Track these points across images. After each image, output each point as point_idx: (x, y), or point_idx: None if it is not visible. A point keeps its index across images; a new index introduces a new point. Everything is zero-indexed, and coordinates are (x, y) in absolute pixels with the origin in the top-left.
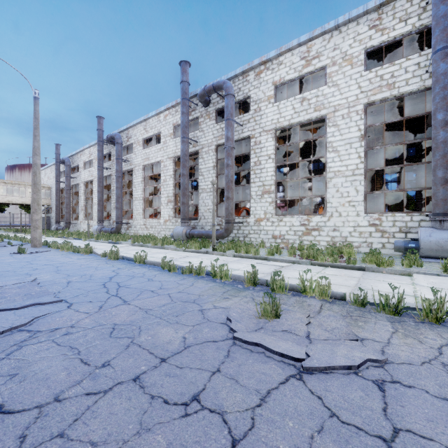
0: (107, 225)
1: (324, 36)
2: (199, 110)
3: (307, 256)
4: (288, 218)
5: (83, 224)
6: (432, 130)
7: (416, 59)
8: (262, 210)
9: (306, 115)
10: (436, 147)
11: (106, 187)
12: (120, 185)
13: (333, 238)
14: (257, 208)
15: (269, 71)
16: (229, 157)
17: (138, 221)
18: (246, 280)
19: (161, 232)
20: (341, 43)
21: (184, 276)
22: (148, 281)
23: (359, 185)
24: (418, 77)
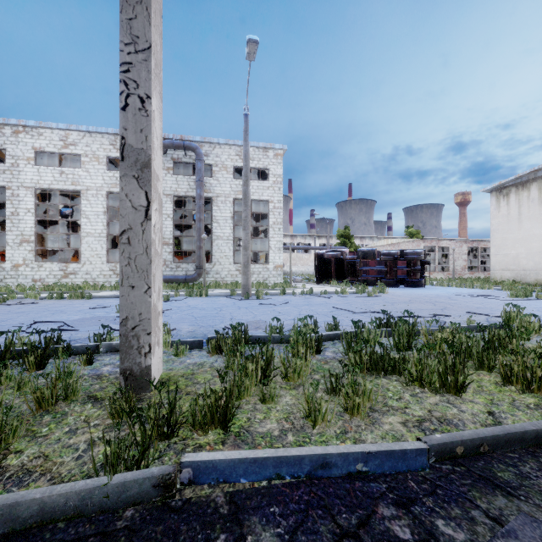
0: None
1: (79, 132)
2: None
3: (51, 290)
4: (49, 265)
5: None
6: None
7: None
8: (20, 257)
9: (65, 186)
10: None
11: None
12: None
13: (86, 279)
14: (15, 255)
15: (28, 135)
16: None
17: None
18: None
19: None
20: (92, 144)
21: None
22: None
23: (104, 244)
24: None
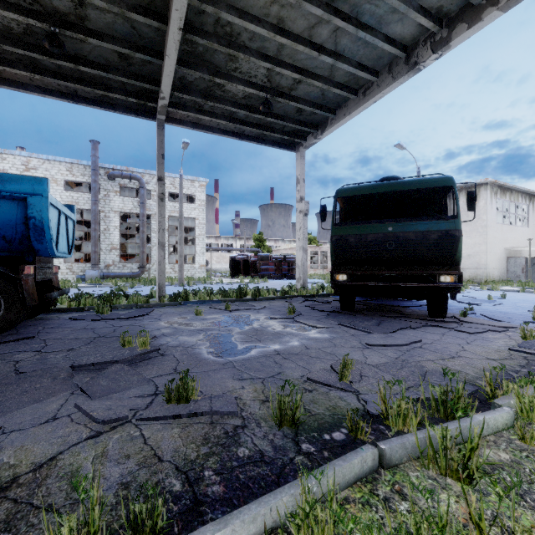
0: None
1: (40, 159)
2: None
3: None
4: None
5: None
6: (91, 230)
7: (88, 196)
8: None
9: None
10: (92, 238)
11: None
12: None
13: None
14: None
15: None
16: None
17: None
18: None
19: None
20: (51, 169)
21: None
22: None
23: None
24: (89, 204)
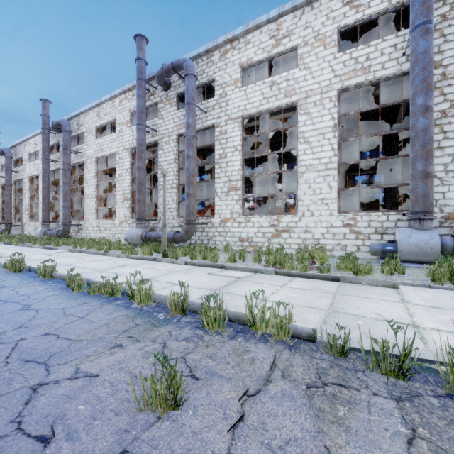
0: (55, 227)
1: (295, 12)
2: (159, 95)
3: (273, 263)
4: (257, 218)
5: (28, 226)
6: (411, 117)
7: (392, 40)
8: (228, 209)
9: (275, 102)
10: (415, 136)
11: (55, 183)
12: (67, 180)
13: (305, 240)
14: (223, 207)
15: (235, 50)
16: (190, 148)
17: (91, 222)
18: (168, 306)
19: (116, 234)
20: (313, 21)
21: (88, 299)
22: (17, 311)
23: (332, 180)
24: (394, 60)
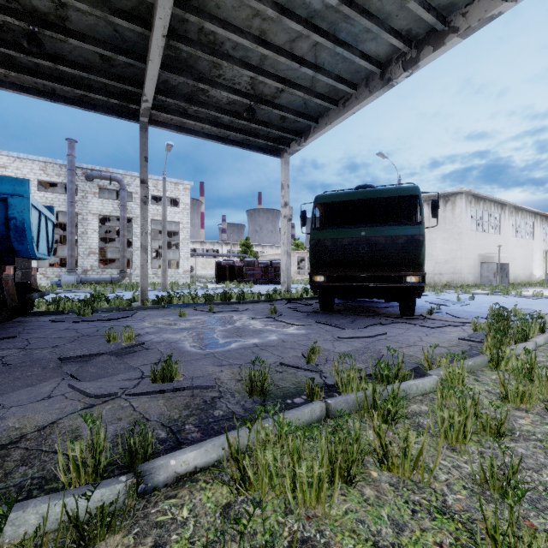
0: None
1: (10, 157)
2: None
3: None
4: None
5: None
6: (67, 233)
7: (64, 197)
8: None
9: None
10: (69, 241)
11: None
12: None
13: None
14: None
15: None
16: None
17: None
18: None
19: None
20: (22, 168)
21: None
22: None
23: None
24: (65, 205)
